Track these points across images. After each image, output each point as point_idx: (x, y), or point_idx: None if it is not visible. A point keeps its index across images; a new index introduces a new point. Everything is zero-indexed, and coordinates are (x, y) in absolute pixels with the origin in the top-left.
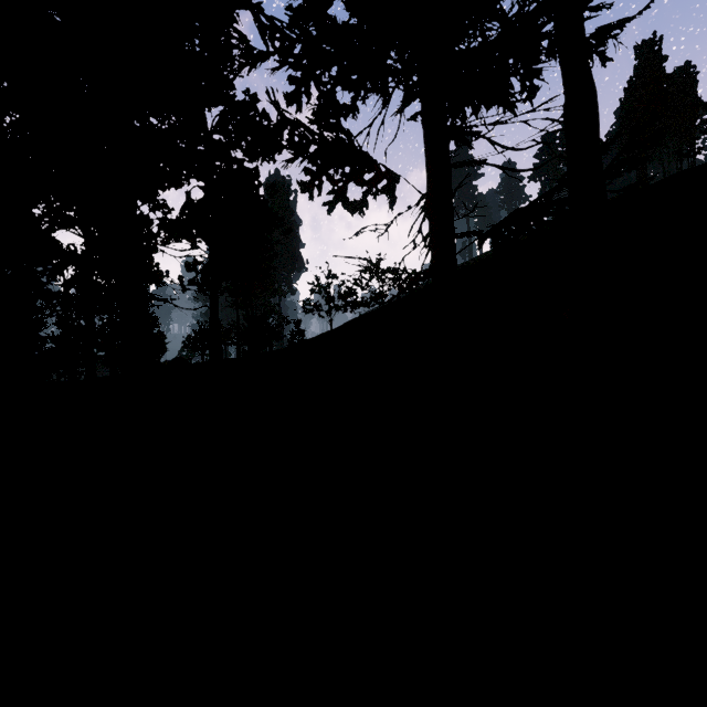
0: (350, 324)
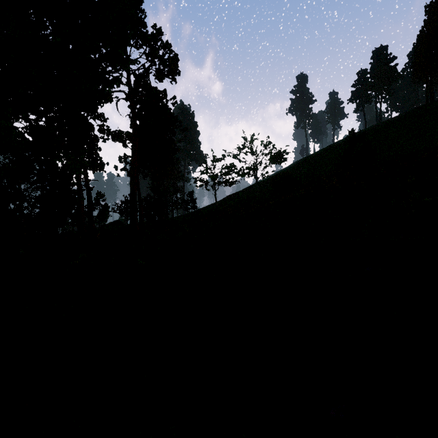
0: (229, 197)
